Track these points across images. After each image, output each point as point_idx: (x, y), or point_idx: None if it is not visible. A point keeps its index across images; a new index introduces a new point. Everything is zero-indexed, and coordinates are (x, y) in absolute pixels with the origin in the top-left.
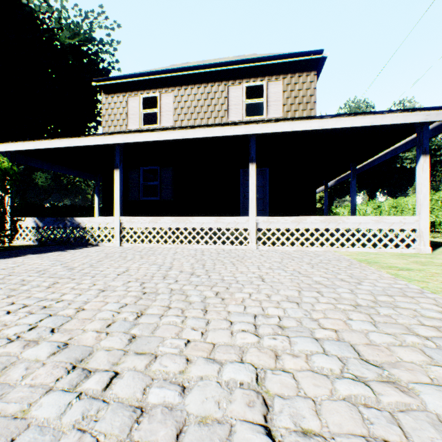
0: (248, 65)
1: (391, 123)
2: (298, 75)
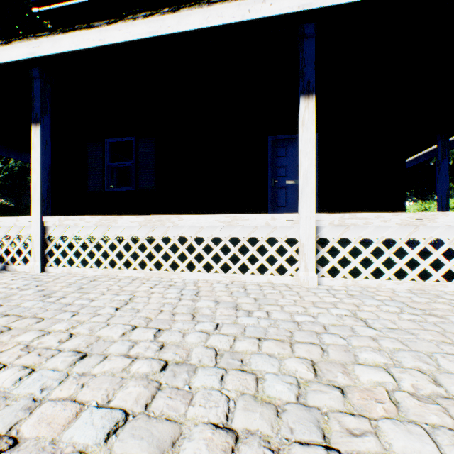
0: None
1: None
2: None
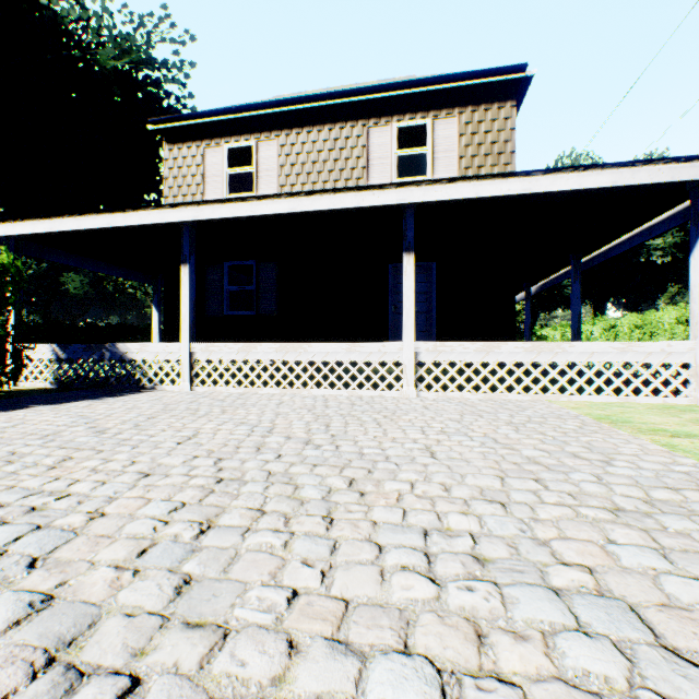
0: (402, 92)
1: (648, 183)
2: (484, 108)
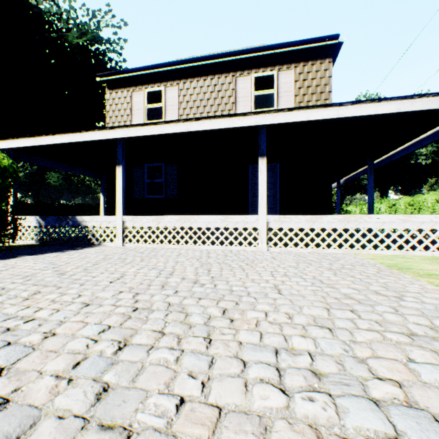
0: (258, 54)
1: (422, 109)
2: (311, 63)
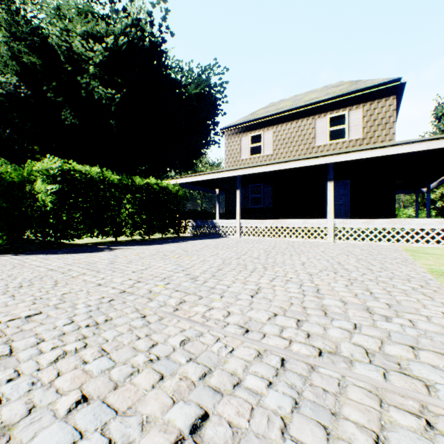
0: (331, 101)
1: None
2: (376, 101)
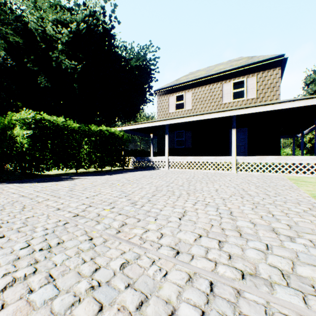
0: (234, 70)
1: None
2: (267, 71)
